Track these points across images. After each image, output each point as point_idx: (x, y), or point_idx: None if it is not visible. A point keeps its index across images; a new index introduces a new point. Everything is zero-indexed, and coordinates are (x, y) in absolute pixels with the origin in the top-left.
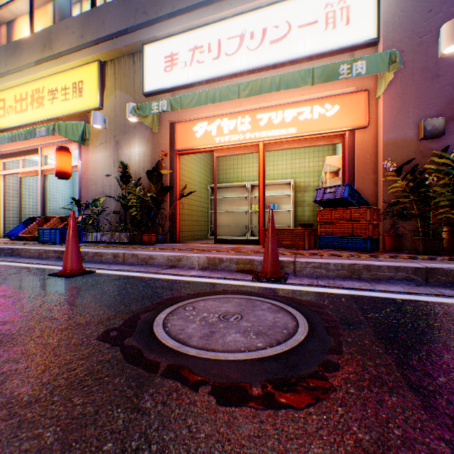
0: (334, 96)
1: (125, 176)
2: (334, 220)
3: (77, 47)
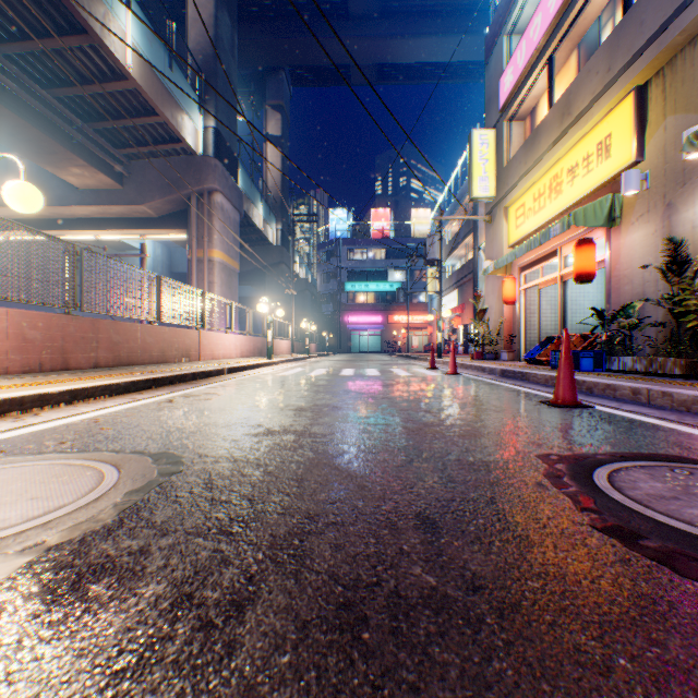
0: None
1: (672, 263)
2: None
3: (600, 90)
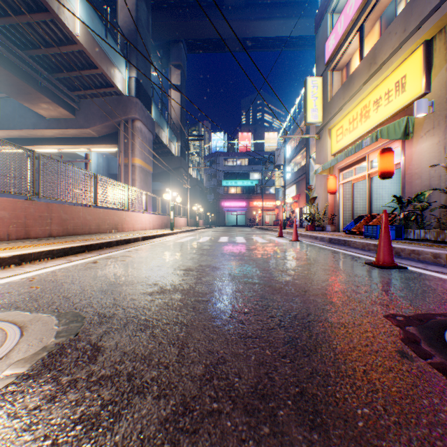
0: None
1: None
2: None
3: (398, 45)
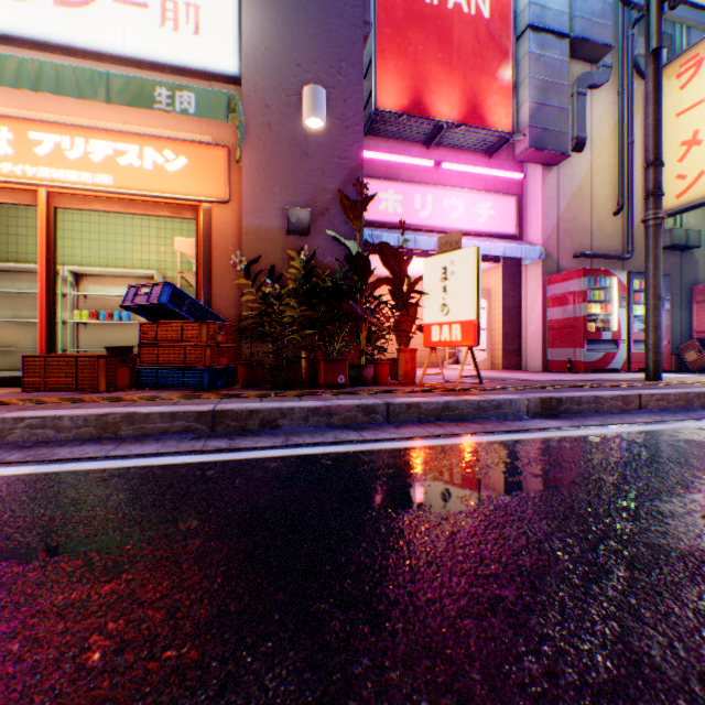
0: (180, 140)
1: None
2: (163, 340)
3: None
